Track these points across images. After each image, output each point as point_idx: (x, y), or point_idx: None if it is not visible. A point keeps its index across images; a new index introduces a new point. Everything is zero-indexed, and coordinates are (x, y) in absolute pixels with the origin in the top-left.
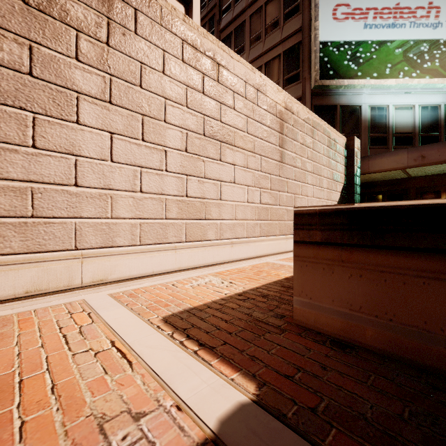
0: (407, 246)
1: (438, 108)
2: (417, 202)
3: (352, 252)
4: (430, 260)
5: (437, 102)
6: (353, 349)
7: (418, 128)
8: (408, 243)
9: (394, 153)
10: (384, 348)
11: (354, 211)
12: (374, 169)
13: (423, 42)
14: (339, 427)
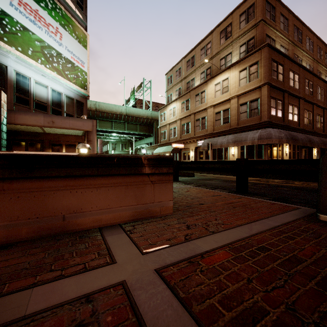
0: (46, 175)
1: (61, 94)
2: (51, 153)
3: (12, 183)
4: (57, 181)
5: (61, 91)
6: (13, 245)
7: (50, 102)
8: (46, 174)
9: (35, 114)
10: (34, 235)
11: (13, 156)
12: (19, 122)
13: (53, 49)
14: (10, 281)
